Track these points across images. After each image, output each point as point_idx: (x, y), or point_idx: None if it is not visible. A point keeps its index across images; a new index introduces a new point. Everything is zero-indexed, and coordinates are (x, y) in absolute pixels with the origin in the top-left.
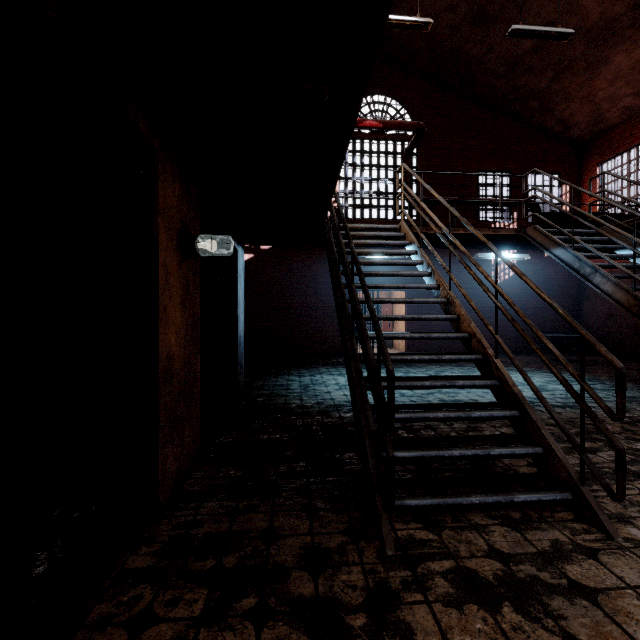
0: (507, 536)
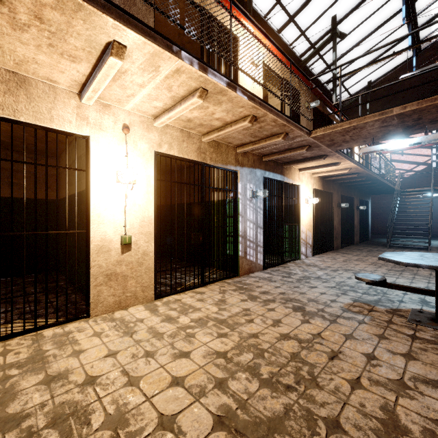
0: (409, 249)
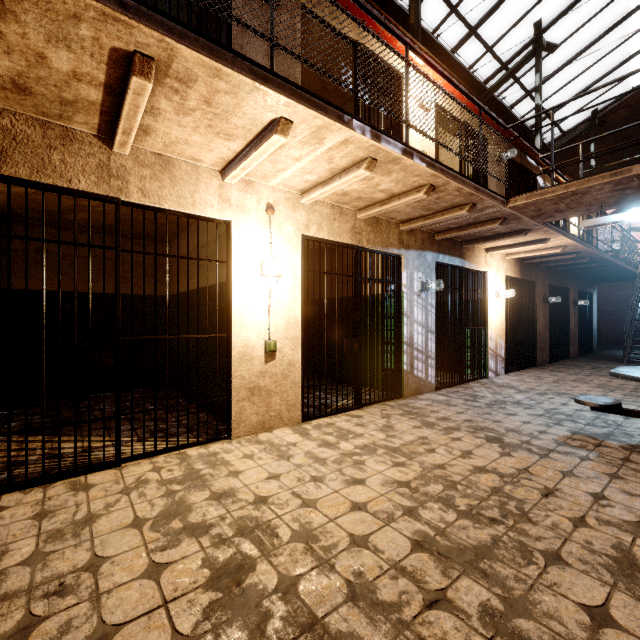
0: None
